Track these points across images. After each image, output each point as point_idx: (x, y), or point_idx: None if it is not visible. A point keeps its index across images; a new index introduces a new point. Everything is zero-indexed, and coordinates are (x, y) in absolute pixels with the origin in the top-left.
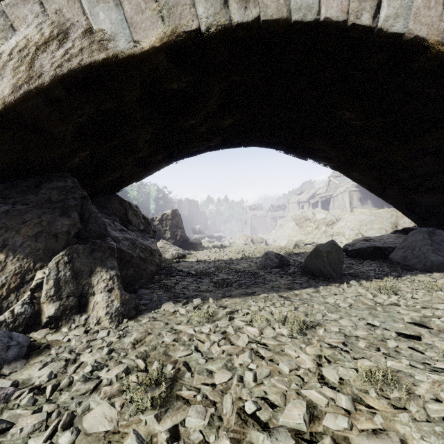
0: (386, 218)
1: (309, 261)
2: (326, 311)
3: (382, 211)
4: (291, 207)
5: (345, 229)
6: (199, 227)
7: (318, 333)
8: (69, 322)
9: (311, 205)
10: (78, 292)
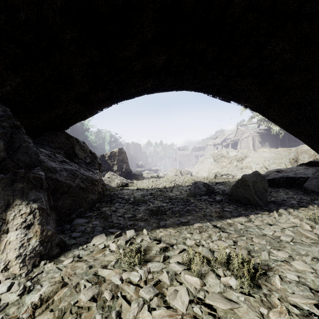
0: (284, 155)
1: (234, 190)
2: (269, 248)
3: (280, 150)
4: (208, 148)
5: (252, 163)
6: (141, 162)
7: (273, 283)
8: None
9: (224, 146)
10: None
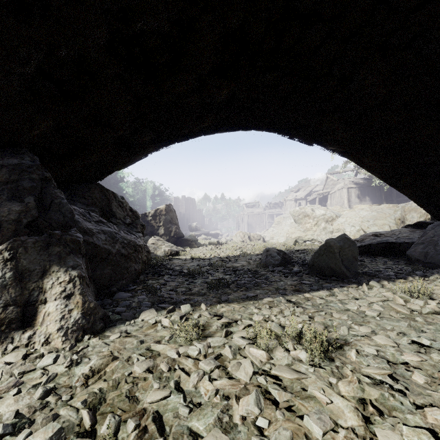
0: (388, 214)
1: (317, 259)
2: (351, 323)
3: (383, 207)
4: (288, 204)
5: (346, 225)
6: (195, 224)
7: (348, 357)
8: (5, 342)
9: (309, 202)
10: (23, 299)
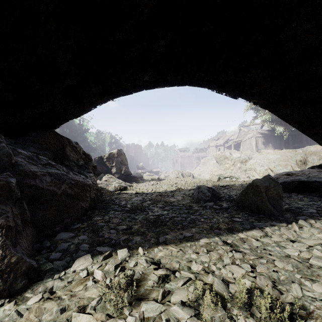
0: (290, 157)
1: (244, 196)
2: (299, 277)
3: (285, 152)
4: (210, 149)
5: (256, 165)
6: (142, 164)
7: None
8: None
9: (226, 147)
10: None
